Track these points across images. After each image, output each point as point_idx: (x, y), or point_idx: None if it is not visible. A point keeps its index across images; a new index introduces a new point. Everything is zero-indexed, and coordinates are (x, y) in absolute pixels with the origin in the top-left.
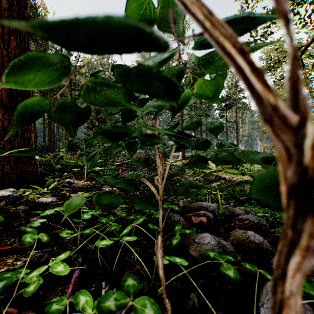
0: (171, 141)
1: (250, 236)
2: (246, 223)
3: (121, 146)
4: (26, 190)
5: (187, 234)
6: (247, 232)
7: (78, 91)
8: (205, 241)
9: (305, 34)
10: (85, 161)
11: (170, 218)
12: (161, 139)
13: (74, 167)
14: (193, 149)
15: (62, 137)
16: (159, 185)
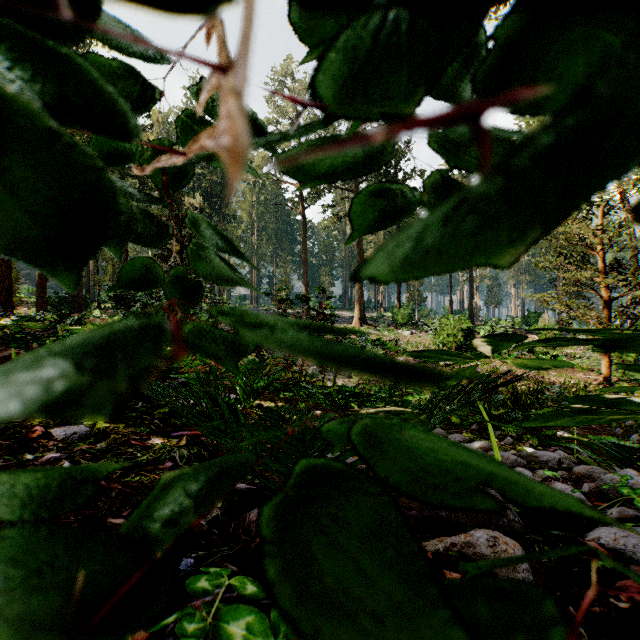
0: None
1: None
2: None
3: None
4: None
5: None
6: None
7: (139, 178)
8: None
9: None
10: None
11: None
12: None
13: None
14: None
15: (105, 277)
16: None
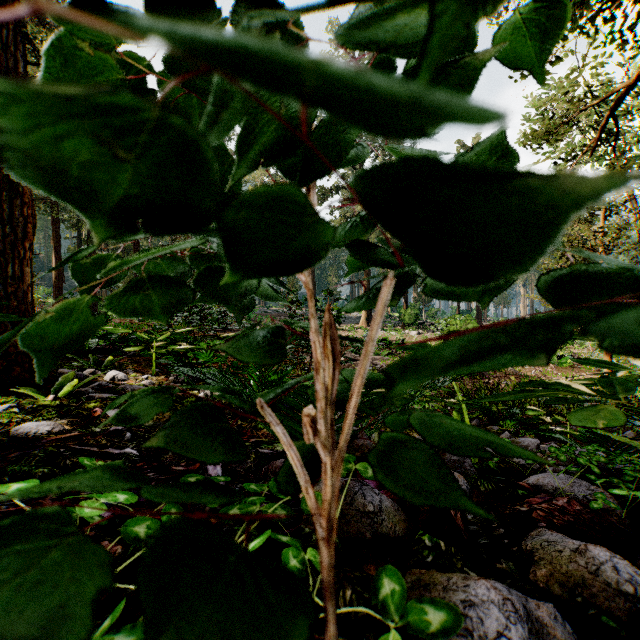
0: (393, 237)
1: (602, 566)
2: (562, 506)
3: (184, 286)
4: (3, 399)
5: (435, 636)
6: (588, 551)
7: None
8: (485, 624)
9: (621, 67)
10: (3, 342)
11: (353, 502)
12: (332, 230)
13: (133, 343)
14: (439, 297)
15: None
16: (321, 449)
